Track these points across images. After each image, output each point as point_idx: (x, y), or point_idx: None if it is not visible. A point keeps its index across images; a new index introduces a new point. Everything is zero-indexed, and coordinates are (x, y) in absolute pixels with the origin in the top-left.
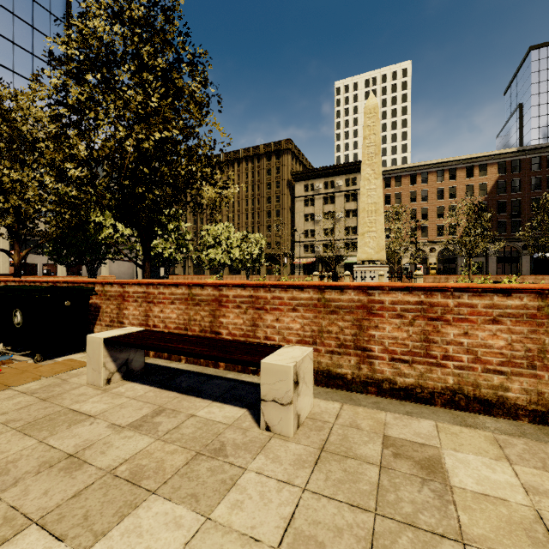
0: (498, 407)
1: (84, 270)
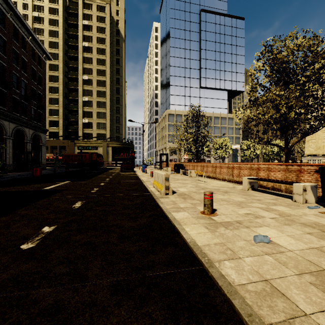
0: (210, 177)
1: (206, 160)
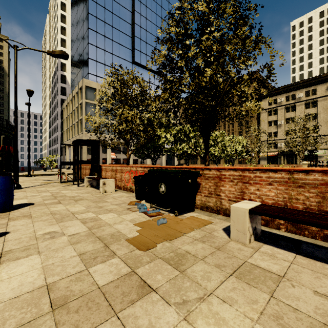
0: None
1: (139, 161)
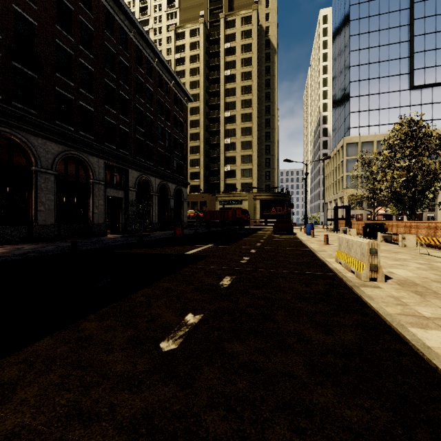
0: None
1: (424, 217)
